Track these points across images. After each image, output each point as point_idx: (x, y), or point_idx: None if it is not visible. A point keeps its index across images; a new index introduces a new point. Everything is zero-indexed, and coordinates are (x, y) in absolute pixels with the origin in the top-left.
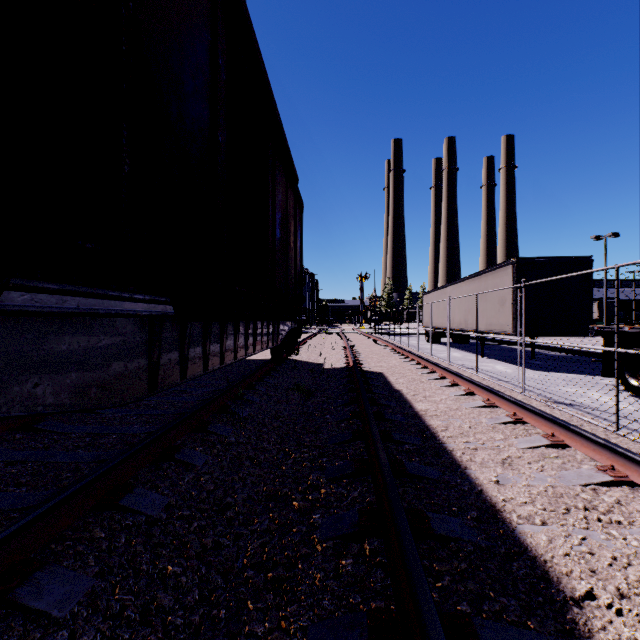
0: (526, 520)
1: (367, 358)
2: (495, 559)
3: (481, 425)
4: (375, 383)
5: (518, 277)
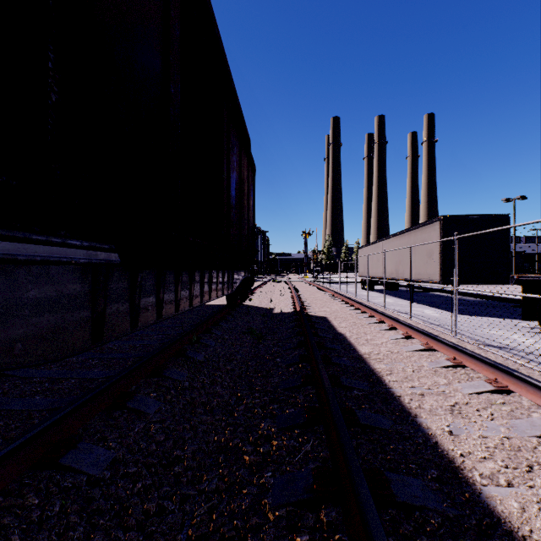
0: (490, 480)
1: (312, 303)
2: (468, 535)
3: (423, 369)
4: (320, 327)
5: (444, 232)
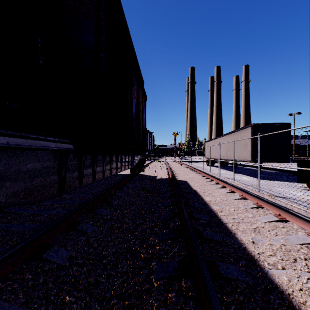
0: (273, 266)
1: (178, 173)
2: (259, 293)
3: (240, 209)
4: (183, 186)
5: (253, 133)
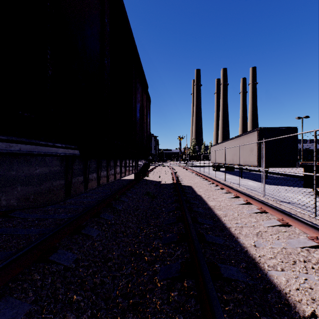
0: (272, 268)
1: (183, 178)
2: (257, 292)
3: (244, 214)
4: (187, 191)
5: (260, 137)
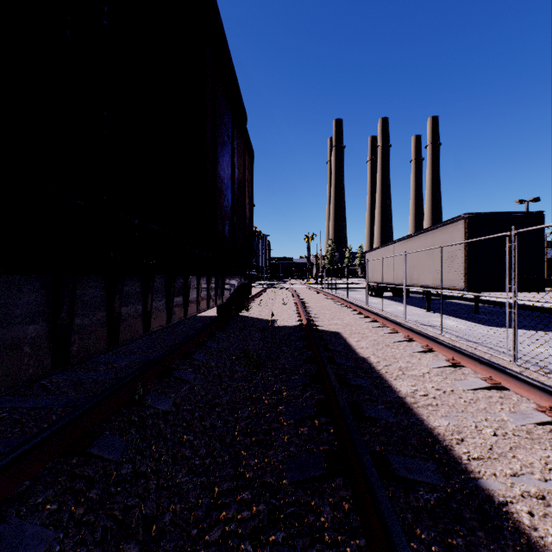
0: None
1: (319, 314)
2: None
3: (508, 428)
4: (335, 348)
5: (470, 232)
